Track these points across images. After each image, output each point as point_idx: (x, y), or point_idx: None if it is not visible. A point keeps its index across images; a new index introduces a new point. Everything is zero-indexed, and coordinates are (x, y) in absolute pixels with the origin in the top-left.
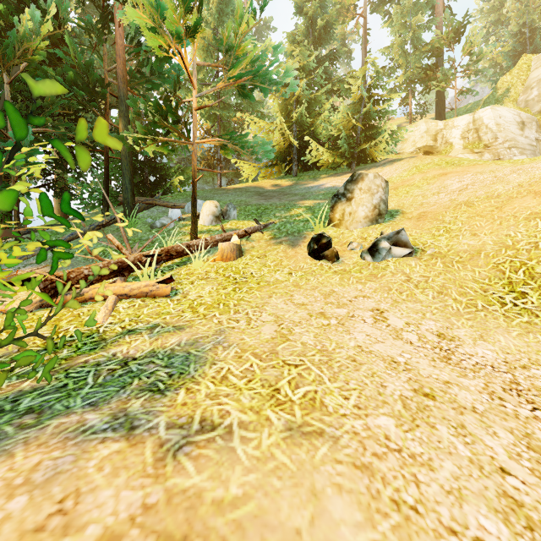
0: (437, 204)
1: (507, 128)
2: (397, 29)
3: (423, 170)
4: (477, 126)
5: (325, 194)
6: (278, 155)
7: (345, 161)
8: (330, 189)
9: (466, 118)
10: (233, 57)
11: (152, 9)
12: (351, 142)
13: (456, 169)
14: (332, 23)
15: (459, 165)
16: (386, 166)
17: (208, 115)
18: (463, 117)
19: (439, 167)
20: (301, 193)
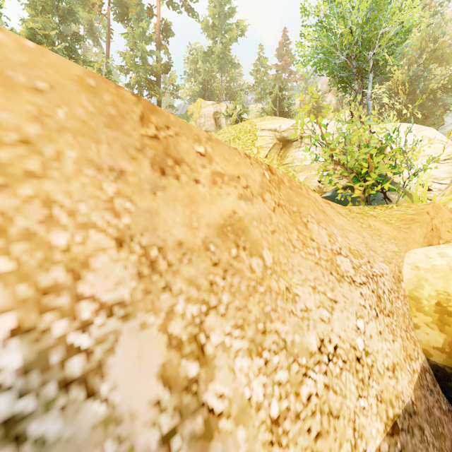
0: None
1: None
2: (131, 44)
3: None
4: None
5: None
6: None
7: None
8: None
9: None
10: None
11: None
12: None
13: None
14: (76, 11)
15: None
16: None
17: None
18: None
19: None
20: None
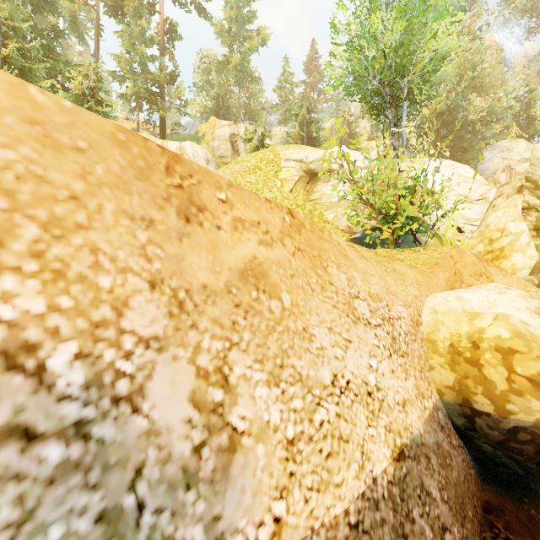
0: None
1: (199, 160)
2: (127, 46)
3: None
4: (182, 152)
5: None
6: None
7: None
8: None
9: (176, 144)
10: None
11: None
12: None
13: None
14: None
15: None
16: None
17: None
18: (174, 143)
19: None
20: None
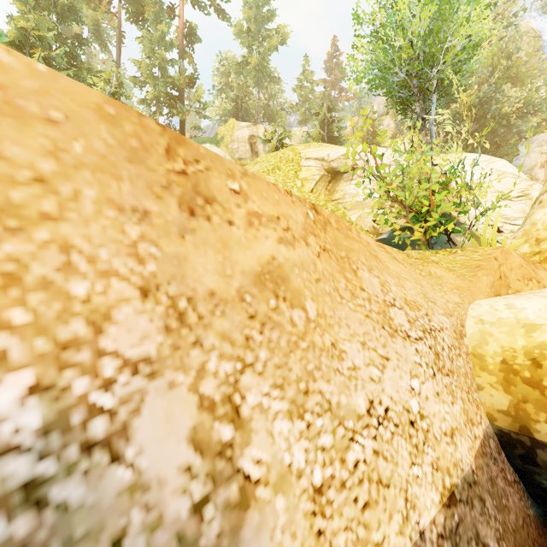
0: None
1: None
2: (147, 51)
3: None
4: None
5: None
6: None
7: None
8: None
9: None
10: None
11: None
12: None
13: None
14: (78, 9)
15: None
16: None
17: None
18: None
19: None
20: None
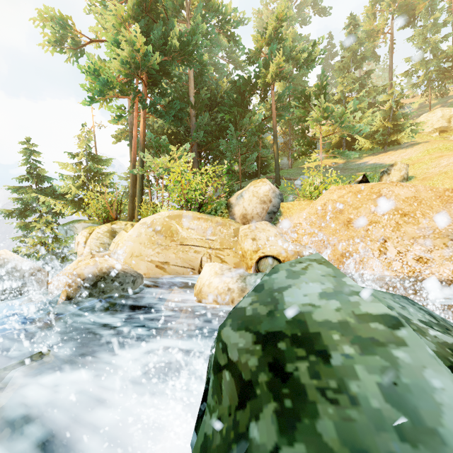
0: (432, 173)
1: None
2: (418, 45)
3: (431, 153)
4: None
5: (371, 169)
6: (334, 145)
7: (380, 147)
8: (373, 165)
9: None
10: (341, 125)
11: (317, 117)
12: (384, 134)
13: (448, 153)
14: (368, 54)
15: (451, 150)
16: (408, 148)
17: (285, 123)
18: None
19: (440, 151)
20: (355, 168)
